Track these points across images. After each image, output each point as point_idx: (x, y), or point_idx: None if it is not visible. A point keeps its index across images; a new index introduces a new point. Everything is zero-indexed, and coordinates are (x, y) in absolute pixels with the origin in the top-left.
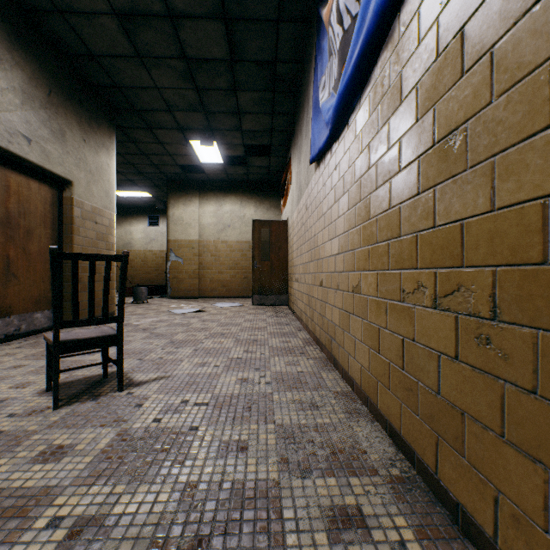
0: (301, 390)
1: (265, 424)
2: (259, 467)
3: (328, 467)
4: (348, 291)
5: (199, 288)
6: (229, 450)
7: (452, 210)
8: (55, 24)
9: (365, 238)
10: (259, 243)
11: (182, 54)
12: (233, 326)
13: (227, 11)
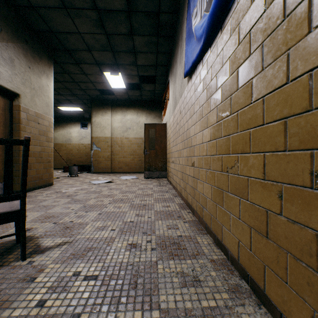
0: (182, 258)
1: (150, 309)
2: None
3: None
4: (221, 171)
5: (111, 167)
6: None
7: None
8: None
9: (245, 122)
10: (148, 138)
11: (94, 6)
12: (130, 193)
13: None
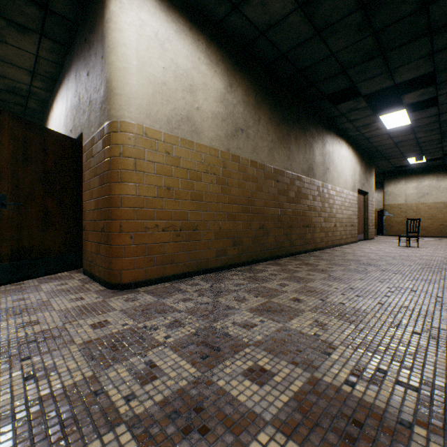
0: None
1: None
2: None
3: None
4: None
5: (404, 230)
6: None
7: None
8: (370, 149)
9: None
10: None
11: (416, 142)
12: (441, 244)
13: (441, 132)
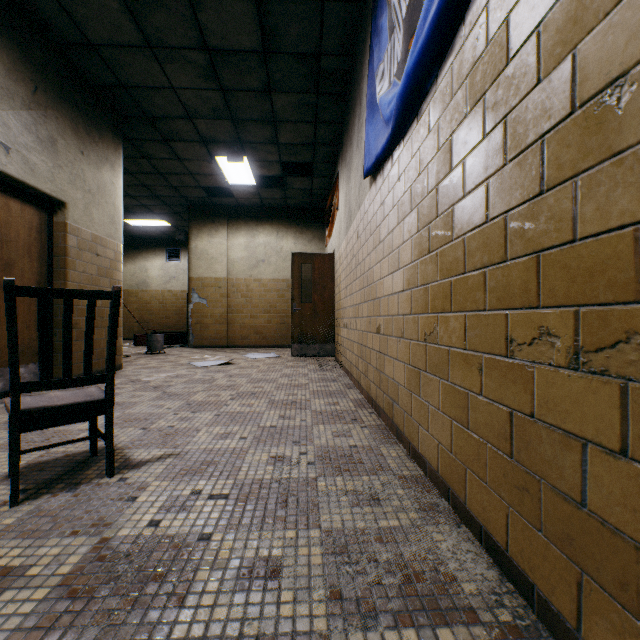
0: (355, 474)
1: (307, 529)
2: (298, 609)
3: (402, 606)
4: (418, 340)
5: (228, 335)
6: (253, 576)
7: (613, 210)
8: (41, 2)
9: (445, 267)
10: (299, 281)
11: (203, 44)
12: (266, 383)
13: None
